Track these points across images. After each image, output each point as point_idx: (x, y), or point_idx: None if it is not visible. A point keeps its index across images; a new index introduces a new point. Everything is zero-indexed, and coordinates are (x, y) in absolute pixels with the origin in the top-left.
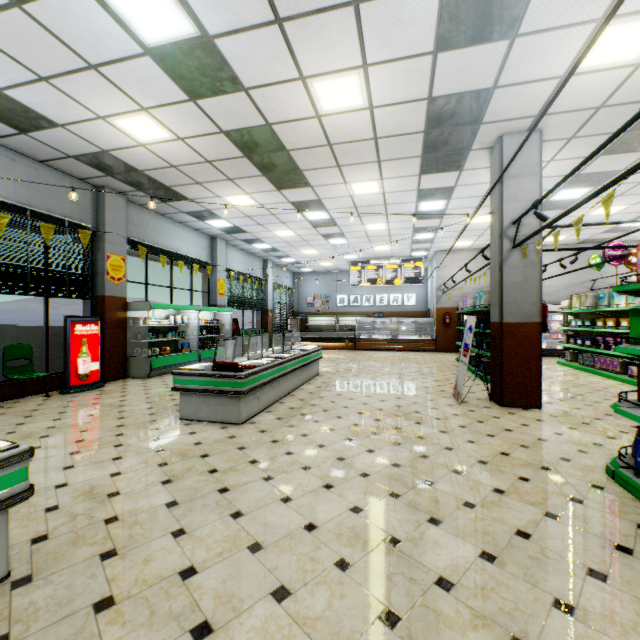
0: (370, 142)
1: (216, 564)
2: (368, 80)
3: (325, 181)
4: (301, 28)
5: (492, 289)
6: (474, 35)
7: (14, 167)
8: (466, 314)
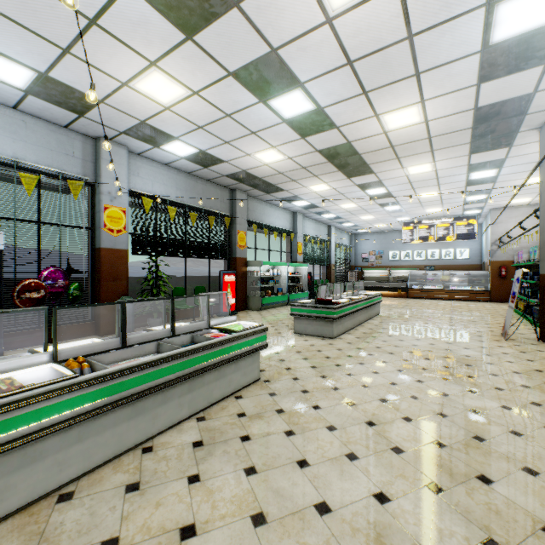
0: (424, 140)
1: (347, 388)
2: (424, 107)
3: (386, 168)
4: (379, 93)
5: (540, 246)
6: (511, 69)
7: (197, 186)
8: (522, 267)
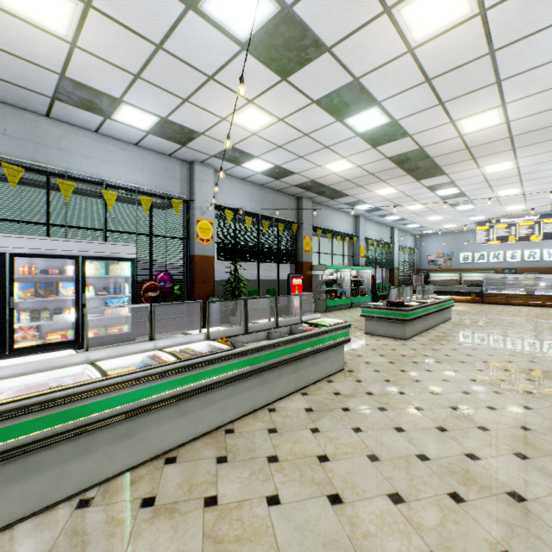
0: (505, 140)
1: (428, 381)
2: (505, 110)
3: (459, 169)
4: (456, 102)
5: None
6: None
7: (268, 196)
8: None
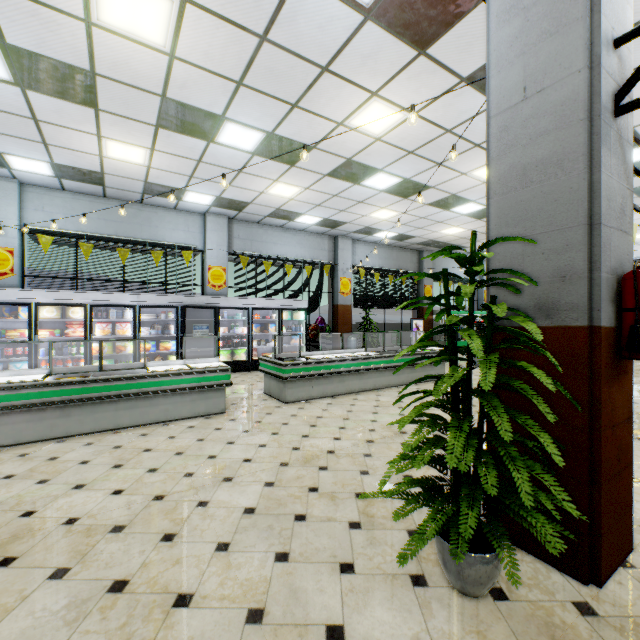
0: None
1: None
2: None
3: None
4: None
5: None
6: None
7: (392, 253)
8: None
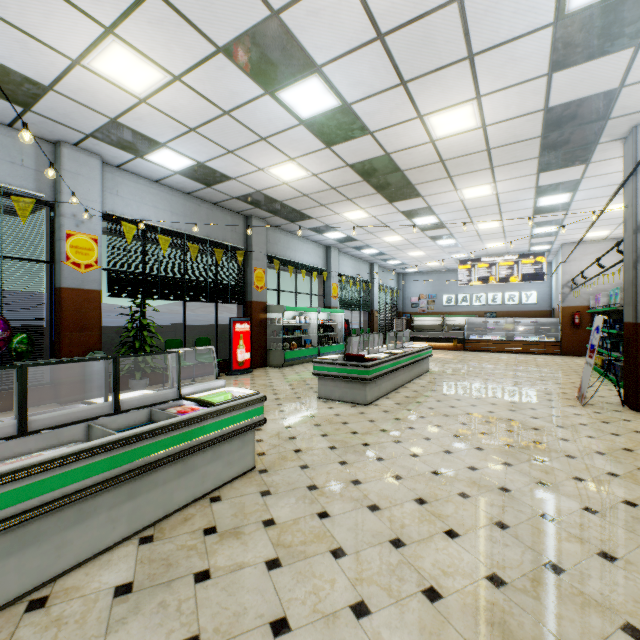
0: (482, 153)
1: (373, 481)
2: (481, 107)
3: (435, 191)
4: (421, 84)
5: (625, 287)
6: (592, 52)
7: (200, 210)
8: (600, 313)
